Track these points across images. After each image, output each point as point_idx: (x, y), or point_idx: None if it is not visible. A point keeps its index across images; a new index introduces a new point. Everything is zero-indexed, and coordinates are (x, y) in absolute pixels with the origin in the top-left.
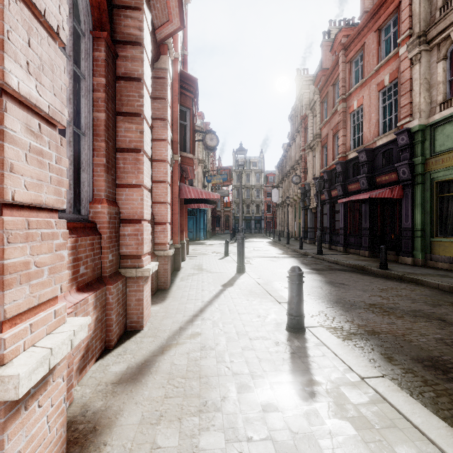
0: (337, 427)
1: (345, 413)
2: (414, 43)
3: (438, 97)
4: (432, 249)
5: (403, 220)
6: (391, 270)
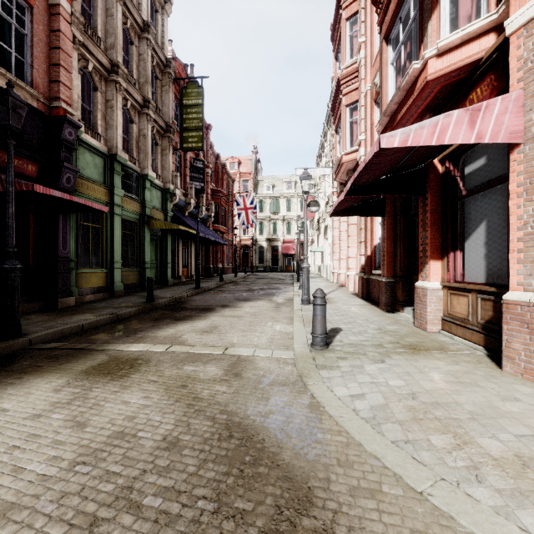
0: None
1: None
2: (80, 25)
3: (78, 110)
4: (77, 283)
5: (60, 246)
6: (154, 300)
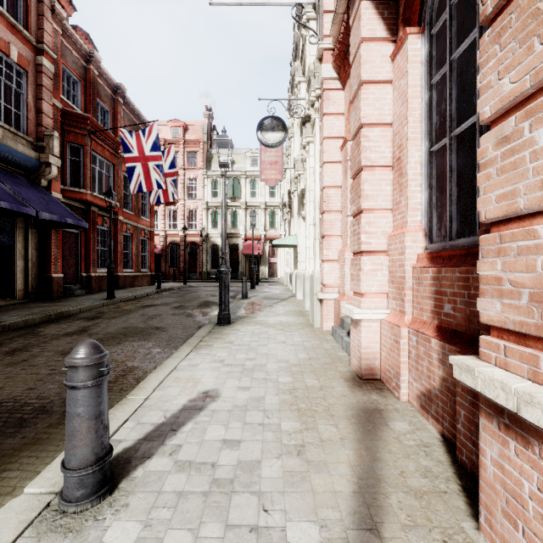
0: (211, 380)
1: (196, 384)
2: None
3: None
4: None
5: None
6: None
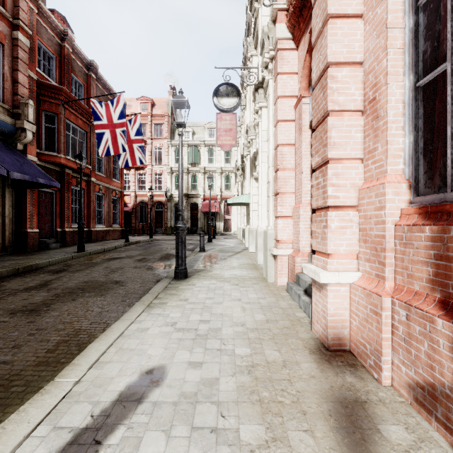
0: (158, 351)
1: (141, 357)
2: None
3: None
4: None
5: None
6: None
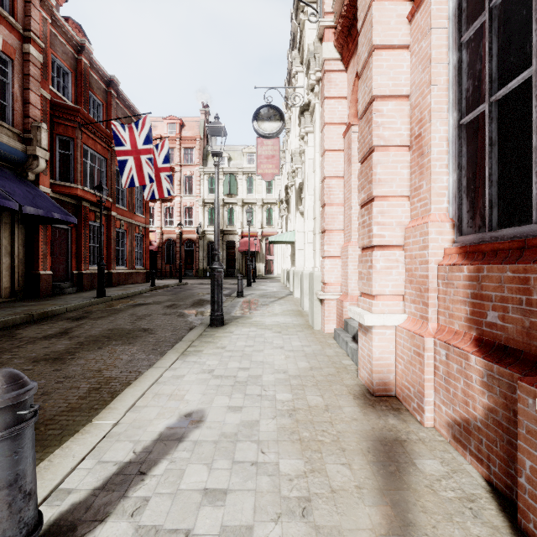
0: (196, 396)
1: (179, 402)
2: None
3: None
4: None
5: None
6: None
